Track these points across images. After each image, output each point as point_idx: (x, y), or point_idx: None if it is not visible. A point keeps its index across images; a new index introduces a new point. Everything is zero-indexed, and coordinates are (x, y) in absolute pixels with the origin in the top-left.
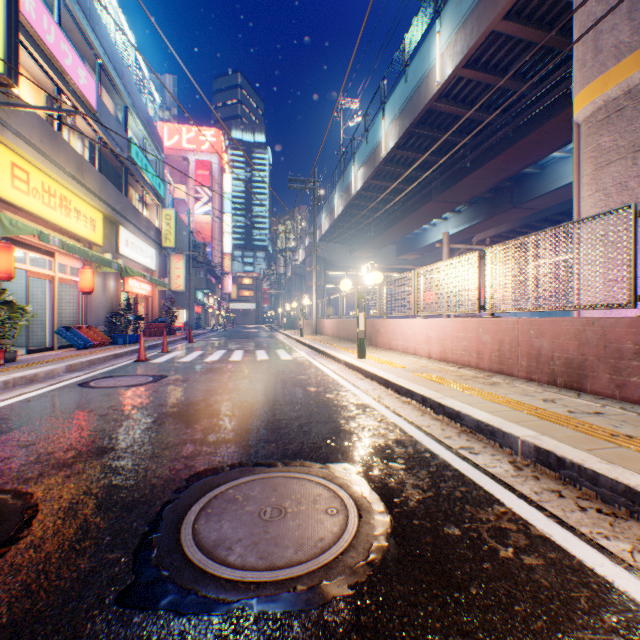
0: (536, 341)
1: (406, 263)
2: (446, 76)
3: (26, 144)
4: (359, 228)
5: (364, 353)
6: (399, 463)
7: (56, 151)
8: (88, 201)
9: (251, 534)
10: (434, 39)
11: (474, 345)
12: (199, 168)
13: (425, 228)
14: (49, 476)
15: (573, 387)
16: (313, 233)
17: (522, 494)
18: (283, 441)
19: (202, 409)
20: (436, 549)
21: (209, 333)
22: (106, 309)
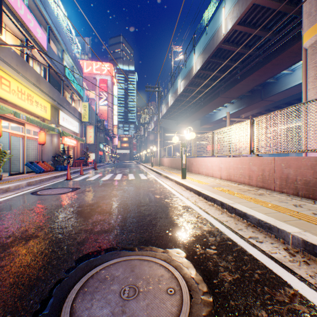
0: (285, 170)
1: (205, 129)
2: (228, 29)
3: (8, 66)
4: (181, 112)
5: (185, 176)
6: (213, 249)
7: (25, 71)
8: (42, 97)
9: (112, 314)
10: (221, 11)
11: (247, 172)
12: (101, 83)
13: (215, 111)
14: None
15: (310, 197)
16: (158, 114)
17: (301, 277)
18: (139, 231)
19: (95, 209)
20: None
21: (106, 165)
22: (52, 153)
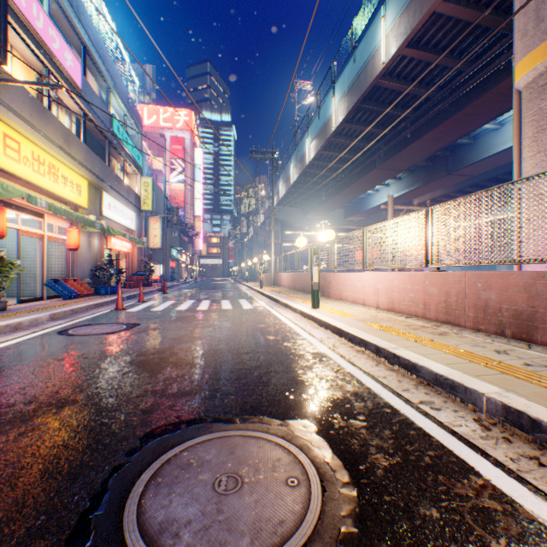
0: (483, 293)
1: (352, 224)
2: (391, 55)
3: (17, 117)
4: (311, 193)
5: (318, 303)
6: (360, 420)
7: (45, 124)
8: (74, 169)
9: (202, 514)
10: (379, 23)
11: (421, 297)
12: (174, 143)
13: (369, 193)
14: (2, 433)
15: (522, 338)
16: (272, 197)
17: (497, 461)
18: (242, 393)
19: (167, 358)
20: (415, 540)
21: (182, 285)
22: (91, 264)
